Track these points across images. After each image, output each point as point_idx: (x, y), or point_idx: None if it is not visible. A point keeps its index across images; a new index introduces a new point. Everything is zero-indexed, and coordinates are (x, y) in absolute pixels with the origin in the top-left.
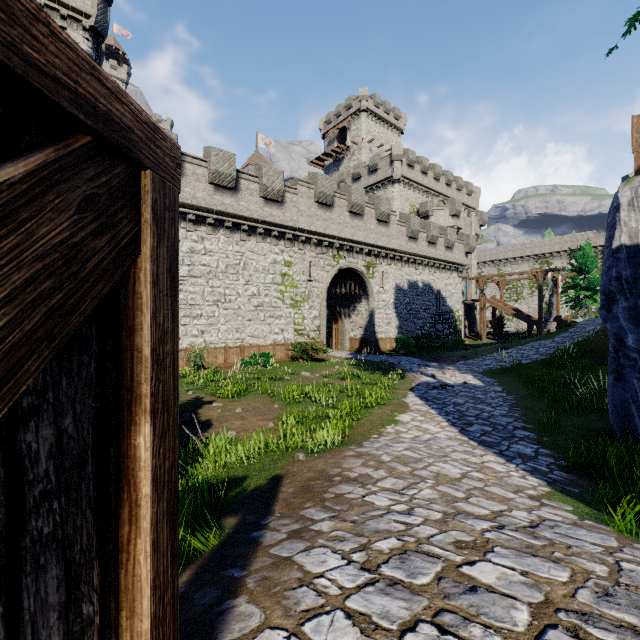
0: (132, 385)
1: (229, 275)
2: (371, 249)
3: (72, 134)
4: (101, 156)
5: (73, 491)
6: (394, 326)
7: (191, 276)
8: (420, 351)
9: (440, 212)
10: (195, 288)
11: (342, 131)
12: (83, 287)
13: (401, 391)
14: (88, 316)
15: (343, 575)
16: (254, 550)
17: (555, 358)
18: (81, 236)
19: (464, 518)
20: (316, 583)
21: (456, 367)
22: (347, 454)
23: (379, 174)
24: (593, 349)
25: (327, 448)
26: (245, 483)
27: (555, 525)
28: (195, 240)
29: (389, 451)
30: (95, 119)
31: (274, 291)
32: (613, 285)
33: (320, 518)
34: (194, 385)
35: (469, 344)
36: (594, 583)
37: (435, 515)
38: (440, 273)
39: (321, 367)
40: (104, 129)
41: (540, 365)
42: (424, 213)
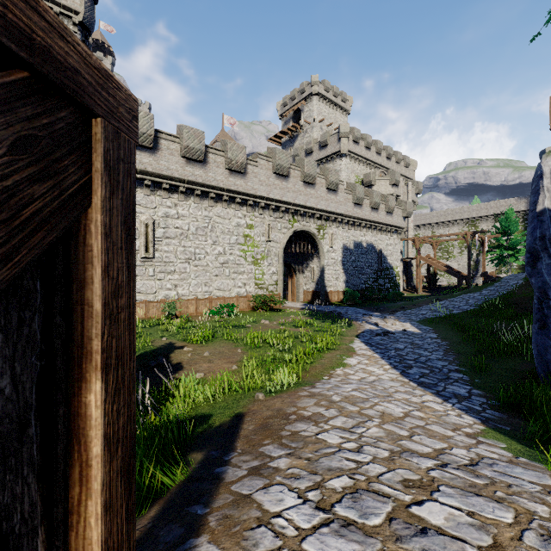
0: (83, 341)
1: (199, 236)
2: (322, 214)
3: (6, 69)
4: (41, 96)
5: (11, 457)
6: (342, 281)
7: (166, 237)
8: (364, 302)
9: (381, 182)
10: (169, 248)
11: (296, 112)
12: (17, 236)
13: (348, 337)
14: (31, 269)
15: (299, 515)
16: (217, 486)
17: (483, 309)
18: (14, 180)
19: (409, 456)
20: (274, 523)
21: (396, 316)
22: (301, 394)
23: (328, 149)
24: (516, 301)
25: (284, 388)
26: (211, 420)
27: (493, 463)
28: (169, 206)
29: (339, 392)
30: (31, 52)
31: (238, 250)
32: (537, 244)
33: (277, 455)
34: (168, 332)
35: (407, 296)
36: (538, 525)
37: (383, 453)
38: (382, 235)
39: (278, 316)
40: (43, 65)
41: (470, 315)
42: (368, 183)
